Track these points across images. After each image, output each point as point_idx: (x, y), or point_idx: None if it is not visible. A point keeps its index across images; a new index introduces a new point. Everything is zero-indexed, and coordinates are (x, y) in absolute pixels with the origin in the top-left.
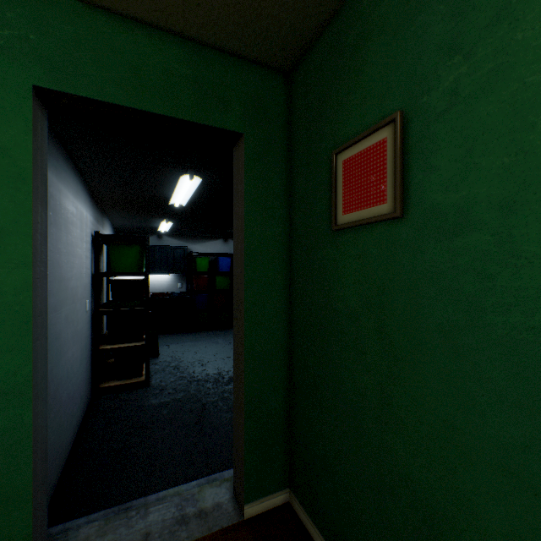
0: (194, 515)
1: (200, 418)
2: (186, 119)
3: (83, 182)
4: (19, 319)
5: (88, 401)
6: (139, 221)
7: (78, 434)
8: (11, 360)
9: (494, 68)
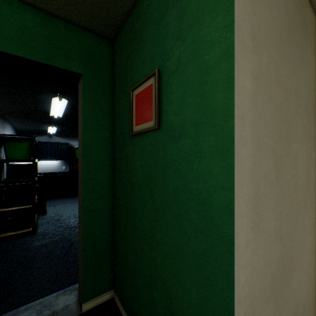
0: (49, 315)
1: (68, 252)
2: (39, 61)
3: None
4: None
5: None
6: (33, 126)
7: None
8: None
9: (193, 50)
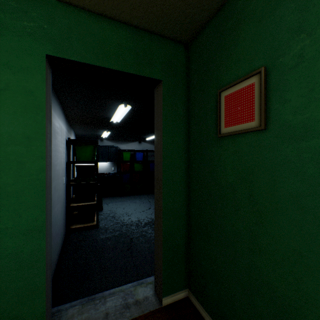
0: (133, 303)
1: (130, 247)
2: (130, 72)
3: (62, 109)
4: (38, 188)
5: (64, 236)
6: (90, 131)
7: (60, 255)
8: (34, 212)
9: None
